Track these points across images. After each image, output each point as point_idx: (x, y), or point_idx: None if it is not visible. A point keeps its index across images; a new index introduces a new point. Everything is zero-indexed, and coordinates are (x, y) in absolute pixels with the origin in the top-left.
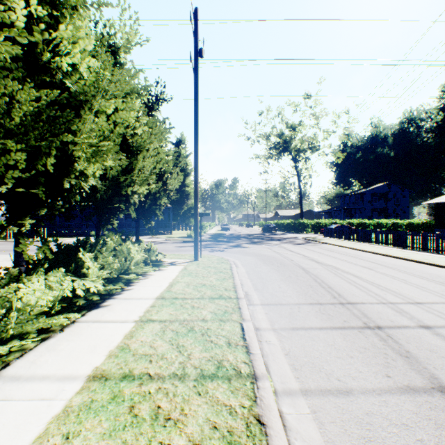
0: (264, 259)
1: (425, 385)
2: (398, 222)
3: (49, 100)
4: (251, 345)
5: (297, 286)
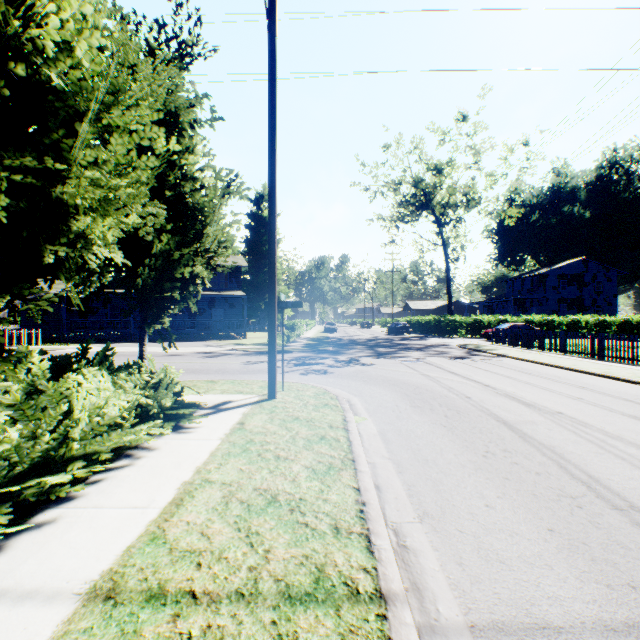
0: (410, 395)
1: None
2: (606, 319)
3: None
4: None
5: (536, 498)
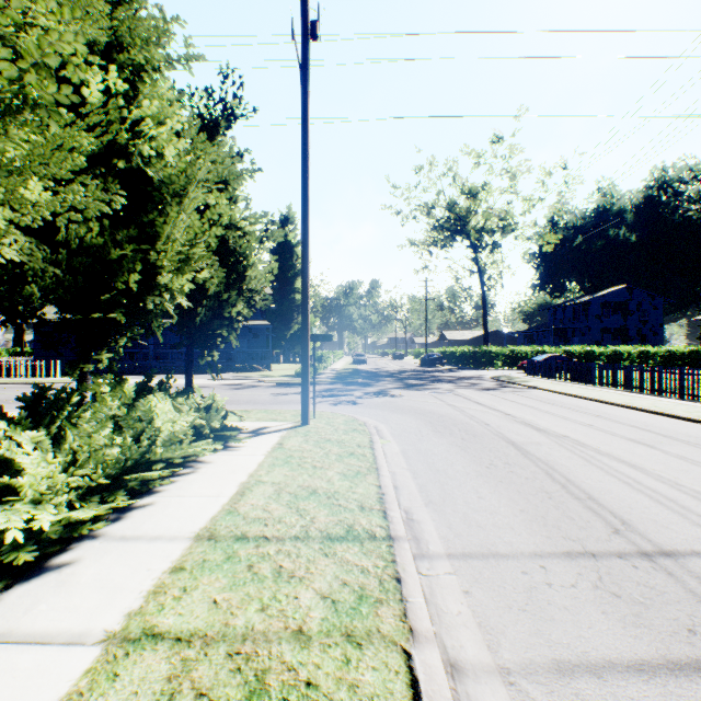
0: (433, 422)
1: None
2: (649, 350)
3: None
4: None
5: (518, 493)
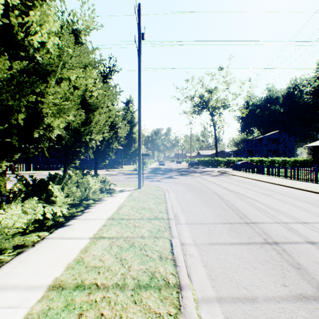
0: (189, 187)
1: (314, 294)
2: (286, 159)
3: (19, 69)
4: (177, 258)
5: (213, 208)
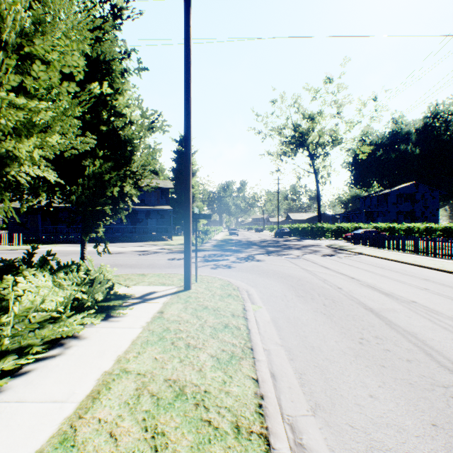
0: (295, 286)
1: None
2: (432, 226)
3: None
4: None
5: (413, 388)
